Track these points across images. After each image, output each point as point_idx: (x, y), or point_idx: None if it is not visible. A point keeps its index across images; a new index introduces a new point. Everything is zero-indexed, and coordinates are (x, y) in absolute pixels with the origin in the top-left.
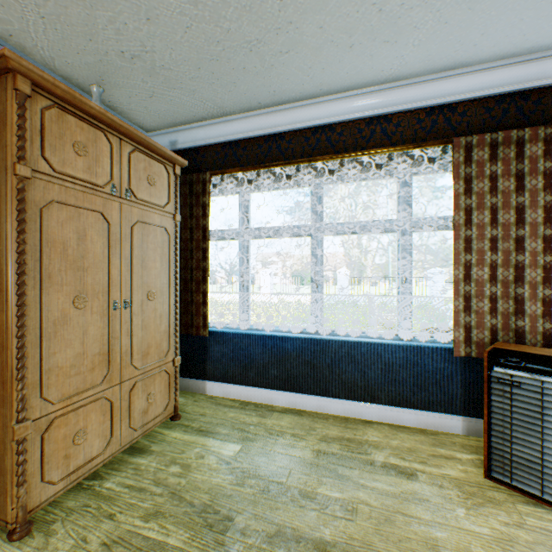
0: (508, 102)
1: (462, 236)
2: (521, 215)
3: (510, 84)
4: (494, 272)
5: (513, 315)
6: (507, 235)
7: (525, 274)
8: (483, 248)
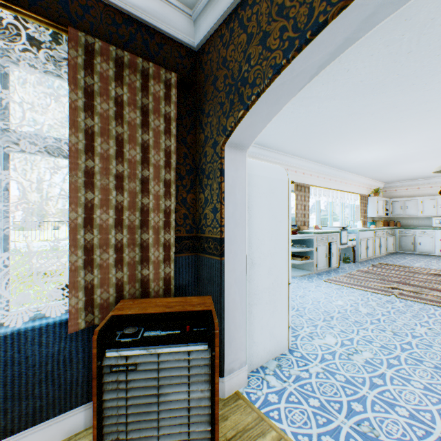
0: (137, 28)
1: (83, 167)
2: (147, 154)
3: (138, 7)
4: (121, 215)
5: (140, 263)
6: (135, 173)
7: (151, 219)
8: (109, 186)
